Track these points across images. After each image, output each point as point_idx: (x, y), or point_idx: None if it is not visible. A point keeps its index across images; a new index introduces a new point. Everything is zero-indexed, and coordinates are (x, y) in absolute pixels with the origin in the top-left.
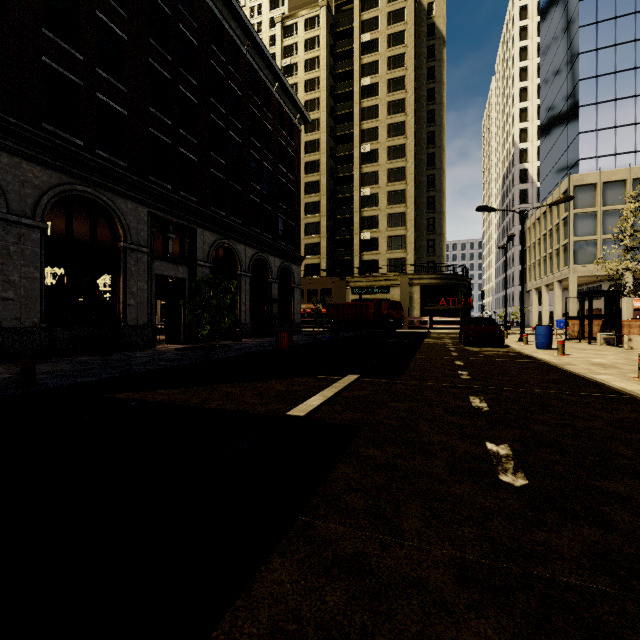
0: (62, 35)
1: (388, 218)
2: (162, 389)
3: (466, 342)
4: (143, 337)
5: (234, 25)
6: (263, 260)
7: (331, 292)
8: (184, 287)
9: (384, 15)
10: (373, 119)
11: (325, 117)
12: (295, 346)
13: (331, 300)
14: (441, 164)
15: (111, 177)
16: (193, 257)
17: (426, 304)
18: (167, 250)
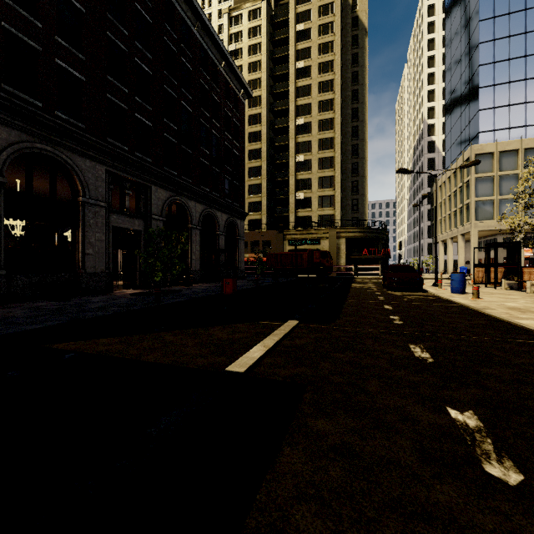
0: (25, 7)
1: (319, 181)
2: (104, 338)
3: (389, 287)
4: (101, 283)
5: (185, 8)
6: (211, 215)
7: (271, 243)
8: (140, 238)
9: (315, 8)
10: (306, 96)
11: (265, 94)
12: (239, 291)
13: (271, 250)
14: (363, 135)
15: (70, 137)
16: (148, 211)
17: (351, 254)
18: (124, 205)
